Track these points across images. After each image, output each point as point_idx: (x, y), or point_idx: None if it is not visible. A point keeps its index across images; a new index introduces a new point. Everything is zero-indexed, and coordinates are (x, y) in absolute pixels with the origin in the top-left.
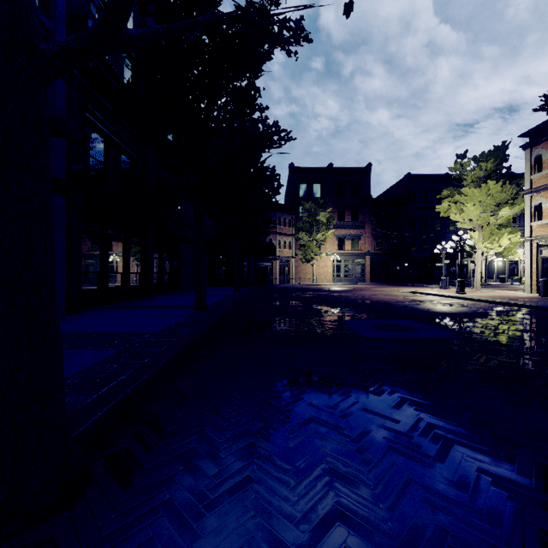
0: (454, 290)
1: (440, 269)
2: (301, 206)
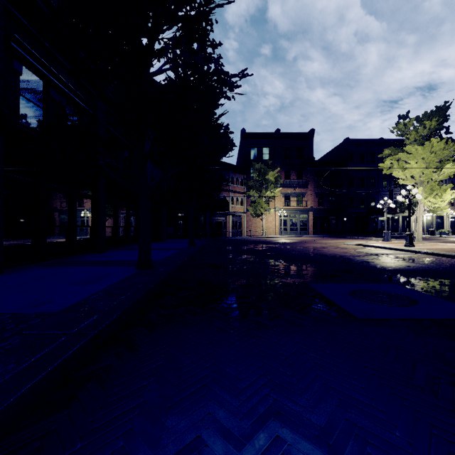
0: (397, 243)
1: (375, 223)
2: (252, 167)
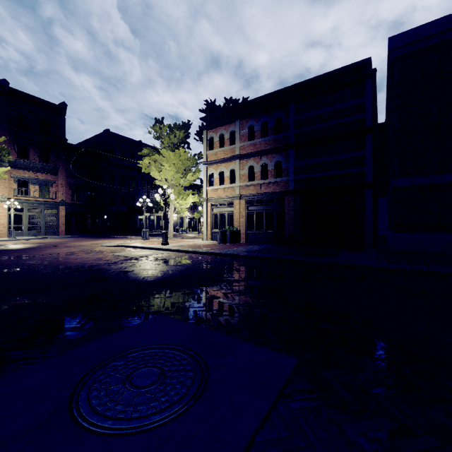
0: (155, 241)
1: (135, 221)
2: None
